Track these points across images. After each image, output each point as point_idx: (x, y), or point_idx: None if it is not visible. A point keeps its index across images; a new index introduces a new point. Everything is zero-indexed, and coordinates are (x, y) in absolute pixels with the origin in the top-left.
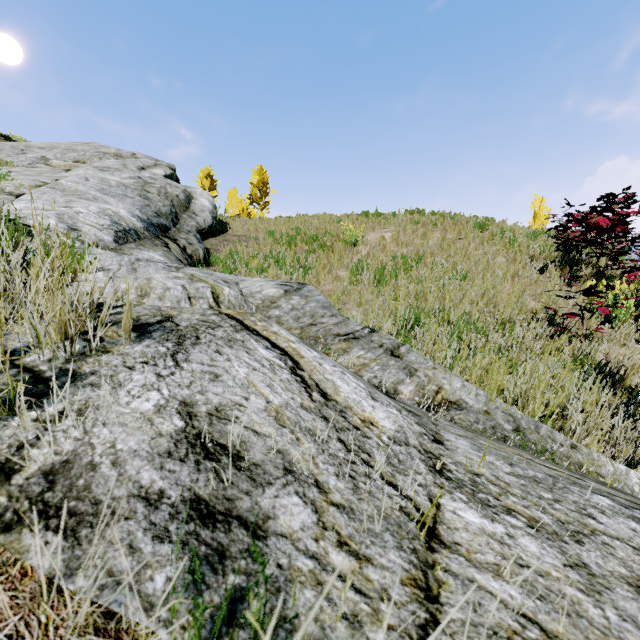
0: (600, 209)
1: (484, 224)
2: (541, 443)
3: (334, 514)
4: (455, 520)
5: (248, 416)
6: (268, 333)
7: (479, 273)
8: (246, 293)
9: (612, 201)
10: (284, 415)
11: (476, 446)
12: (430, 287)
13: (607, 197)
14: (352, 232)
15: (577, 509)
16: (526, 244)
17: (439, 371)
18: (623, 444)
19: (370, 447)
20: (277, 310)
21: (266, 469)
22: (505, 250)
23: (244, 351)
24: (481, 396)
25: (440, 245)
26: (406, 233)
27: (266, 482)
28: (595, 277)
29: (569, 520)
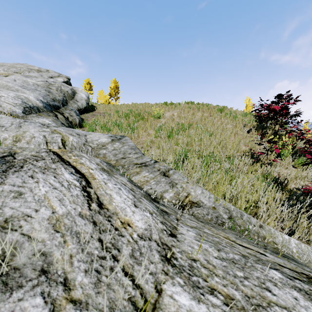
0: (276, 102)
1: (222, 109)
2: (243, 225)
3: (69, 311)
4: (170, 304)
5: (31, 225)
6: (76, 163)
7: (219, 132)
8: (89, 141)
9: (281, 98)
10: (62, 222)
11: (199, 235)
12: (194, 139)
13: (279, 96)
14: (157, 111)
15: (259, 284)
16: (241, 119)
17: (189, 184)
18: (287, 221)
19: (121, 244)
20: (105, 150)
21: (23, 272)
22: (231, 121)
23: (52, 175)
24: (212, 198)
25: (200, 119)
26: (184, 113)
27: (17, 285)
28: (273, 135)
29: (253, 294)
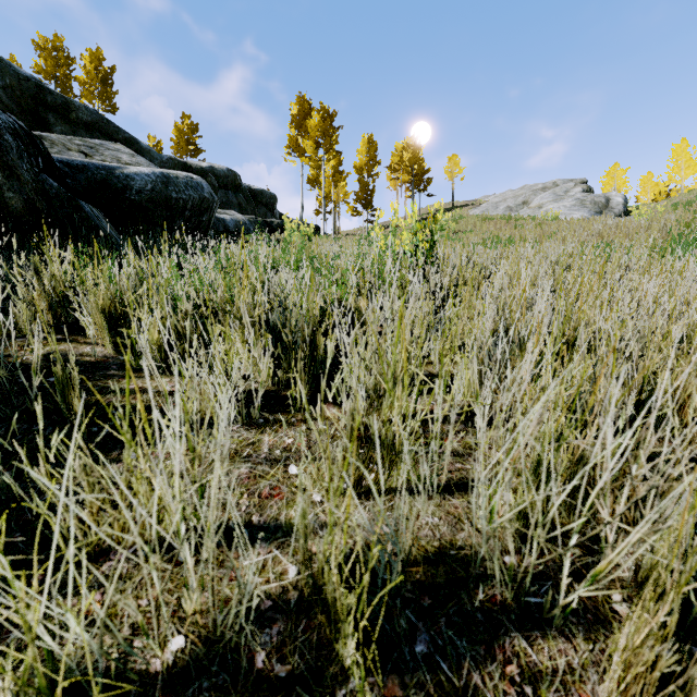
0: None
1: None
2: None
3: None
4: None
5: None
6: None
7: None
8: None
9: None
10: None
11: None
12: None
13: None
14: None
15: None
16: None
17: None
18: None
19: None
20: None
21: None
22: None
23: None
24: None
25: None
26: None
27: None
28: None
29: None
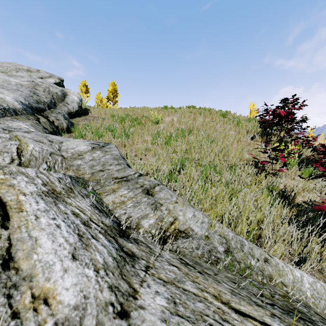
0: (281, 107)
1: (225, 114)
2: (243, 261)
3: None
4: None
5: None
6: (2, 186)
7: (221, 139)
8: (63, 149)
9: (287, 102)
10: None
11: (172, 304)
12: (194, 146)
13: (284, 100)
14: (156, 116)
15: None
16: (245, 124)
17: (179, 204)
18: (296, 244)
19: None
20: (80, 160)
21: None
22: (234, 127)
23: None
24: (205, 223)
25: (202, 124)
26: (185, 117)
27: None
28: (278, 142)
29: None
